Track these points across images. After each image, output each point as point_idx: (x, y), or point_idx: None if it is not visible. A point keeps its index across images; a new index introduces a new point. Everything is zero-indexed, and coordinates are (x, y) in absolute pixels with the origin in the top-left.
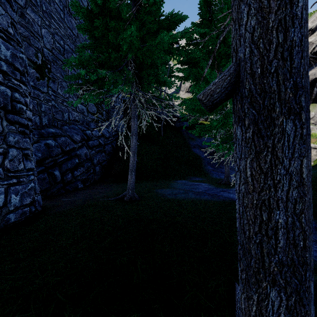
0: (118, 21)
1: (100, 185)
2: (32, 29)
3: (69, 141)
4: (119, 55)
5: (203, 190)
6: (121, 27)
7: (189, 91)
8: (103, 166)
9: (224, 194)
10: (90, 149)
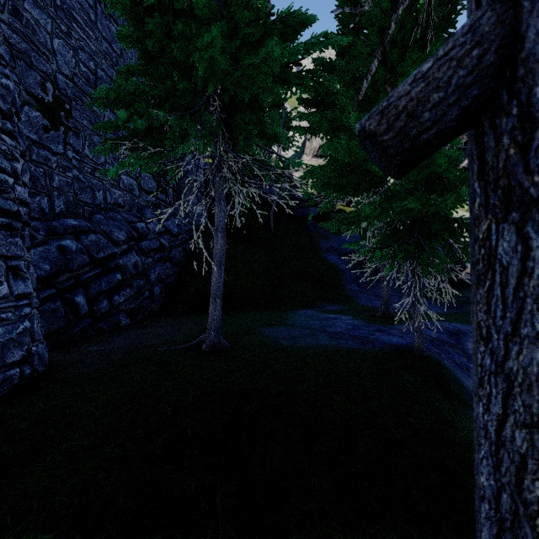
0: (188, 20)
1: (161, 321)
2: (36, 39)
3: (104, 241)
4: (191, 86)
5: (345, 330)
6: (193, 32)
7: (319, 156)
8: (168, 285)
9: (381, 338)
10: (144, 256)
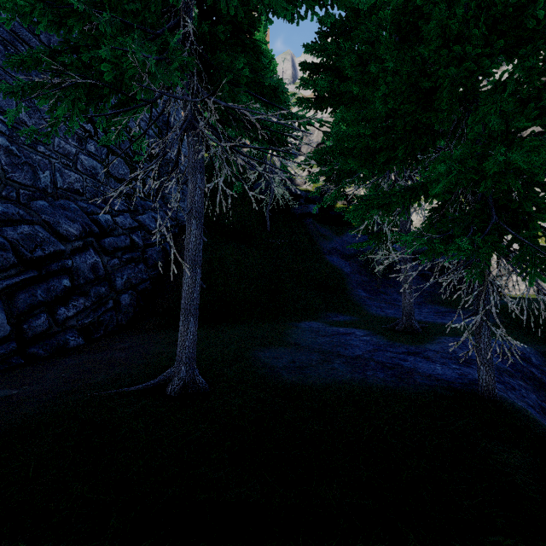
0: None
1: (125, 339)
2: None
3: (45, 235)
4: None
5: (366, 353)
6: None
7: None
8: (142, 292)
9: (419, 366)
10: (107, 256)
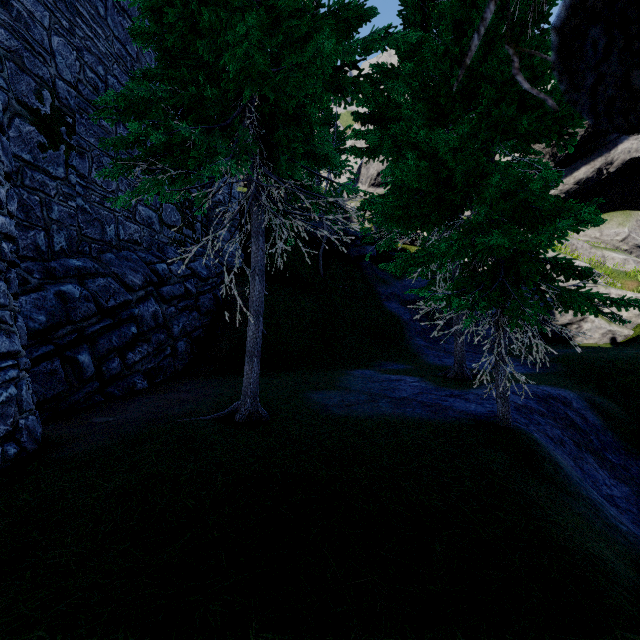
0: (217, 8)
1: (185, 383)
2: (29, 36)
3: (116, 286)
4: (222, 93)
5: (411, 395)
6: (224, 24)
7: (376, 185)
8: (195, 339)
9: (456, 405)
10: (165, 304)
